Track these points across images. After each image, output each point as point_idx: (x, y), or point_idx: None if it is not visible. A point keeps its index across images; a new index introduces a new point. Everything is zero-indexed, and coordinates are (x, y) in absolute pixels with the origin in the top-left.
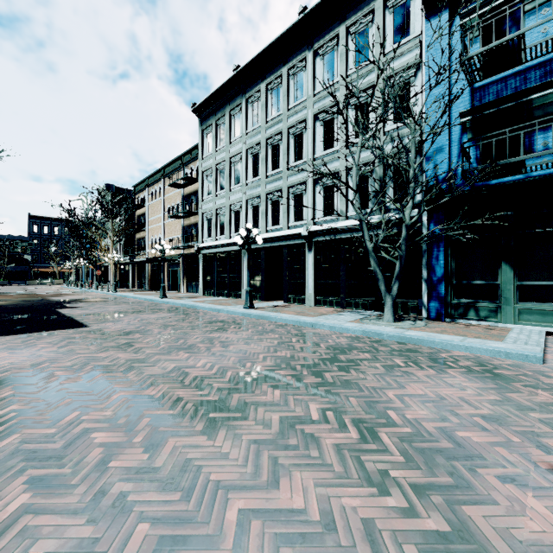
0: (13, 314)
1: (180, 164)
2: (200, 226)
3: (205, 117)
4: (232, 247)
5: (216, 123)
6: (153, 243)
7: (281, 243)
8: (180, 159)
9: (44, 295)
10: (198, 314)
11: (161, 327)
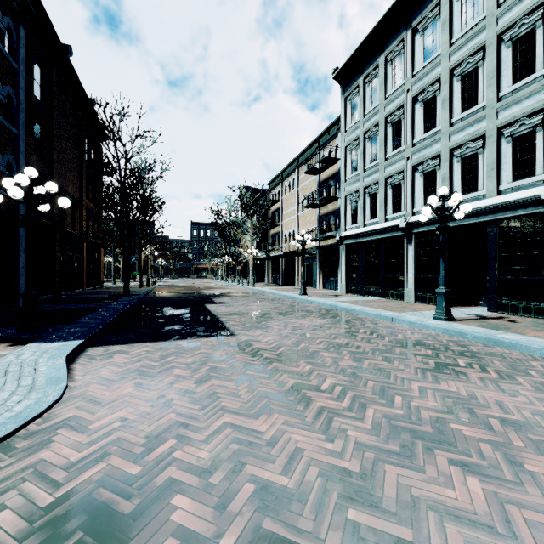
0: (169, 309)
1: (315, 148)
2: (341, 212)
3: (348, 80)
4: (388, 232)
5: (364, 81)
6: (287, 237)
7: (483, 218)
8: (315, 143)
9: (198, 287)
10: (363, 323)
11: (328, 346)
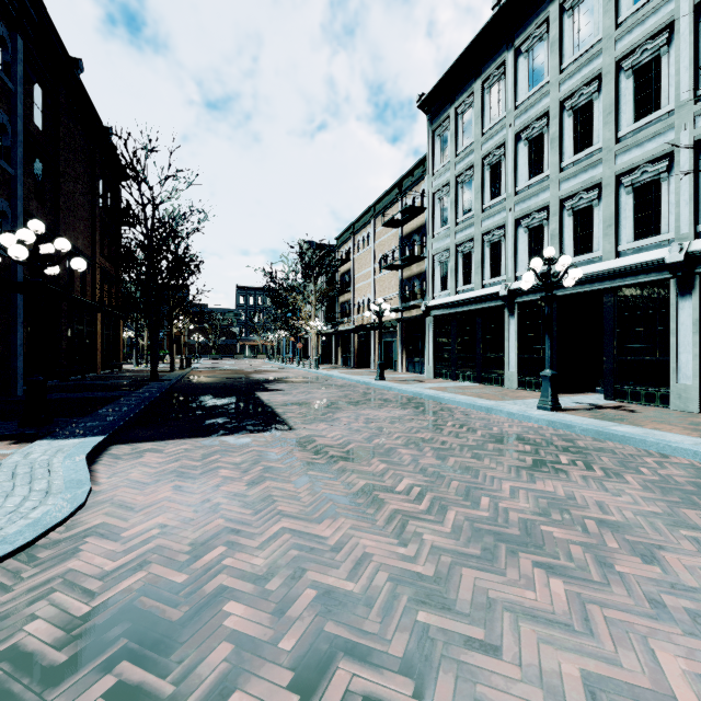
0: (210, 398)
1: (396, 194)
2: (428, 276)
3: (437, 110)
4: (486, 302)
5: (456, 112)
6: (360, 306)
7: (598, 285)
8: (396, 187)
9: (247, 371)
10: (453, 414)
11: (408, 442)
